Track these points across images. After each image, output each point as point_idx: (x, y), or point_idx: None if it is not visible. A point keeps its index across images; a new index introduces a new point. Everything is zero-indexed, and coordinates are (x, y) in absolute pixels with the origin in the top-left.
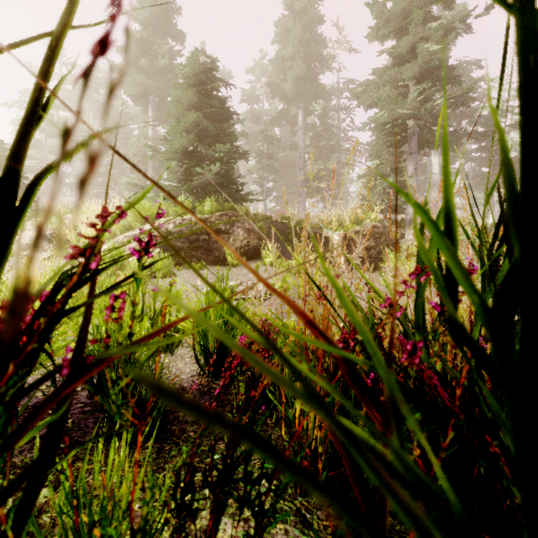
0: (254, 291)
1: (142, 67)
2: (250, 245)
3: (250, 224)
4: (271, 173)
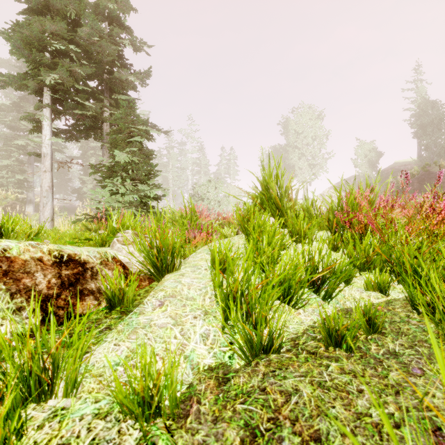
0: None
1: None
2: None
3: None
4: None
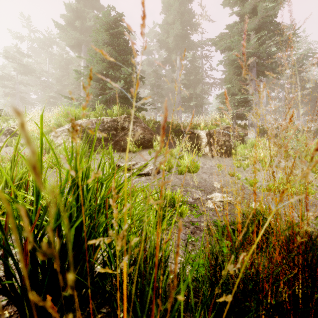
0: (146, 168)
1: (77, 28)
2: (145, 138)
3: (145, 124)
4: (160, 97)
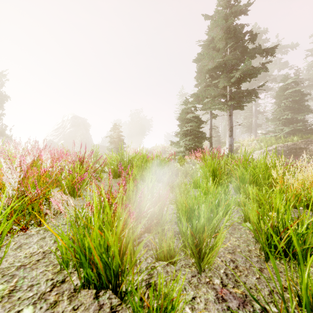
0: None
1: None
2: None
3: None
4: None
